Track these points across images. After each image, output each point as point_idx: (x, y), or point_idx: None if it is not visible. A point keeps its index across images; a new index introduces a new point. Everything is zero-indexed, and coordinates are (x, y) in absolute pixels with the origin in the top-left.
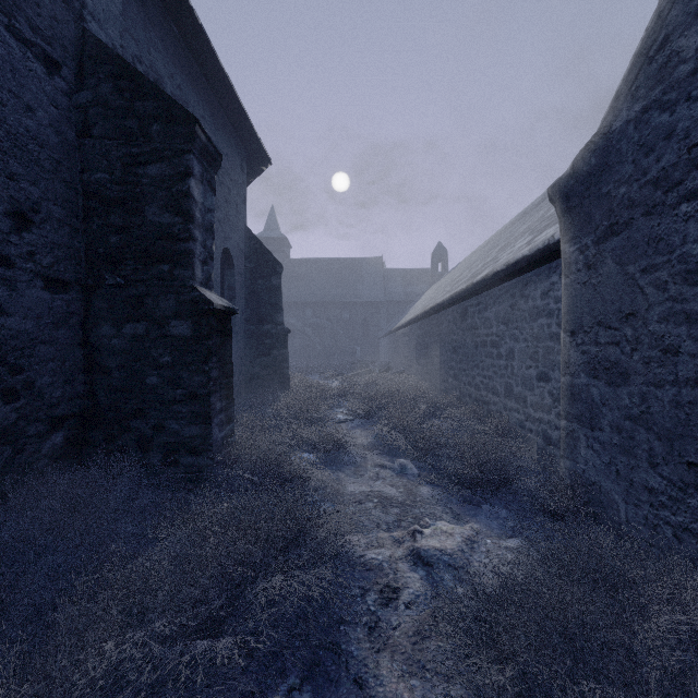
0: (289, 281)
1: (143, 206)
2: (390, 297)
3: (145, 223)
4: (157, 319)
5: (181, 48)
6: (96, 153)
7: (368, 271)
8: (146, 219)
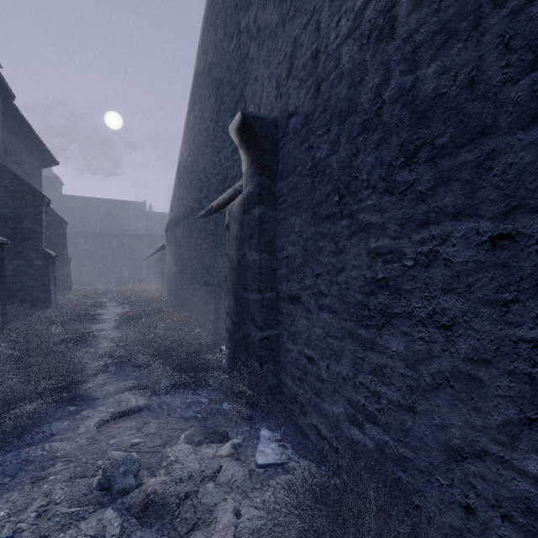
0: (62, 214)
1: (22, 222)
2: (152, 232)
3: (23, 227)
4: (28, 259)
5: (13, 125)
6: (2, 202)
7: (134, 211)
8: (24, 226)
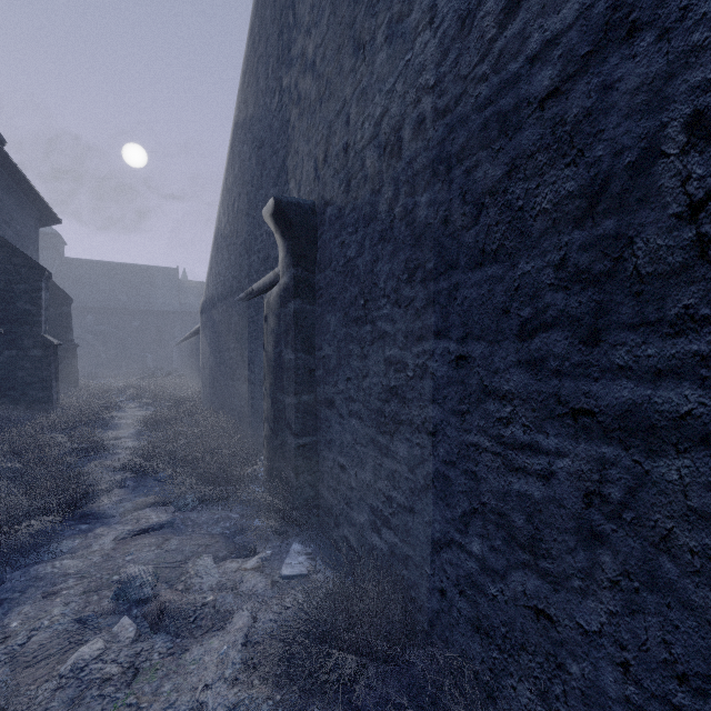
0: (64, 283)
1: (16, 301)
2: (186, 308)
3: (17, 308)
4: (23, 348)
5: (2, 175)
6: None
7: (162, 280)
8: (18, 307)
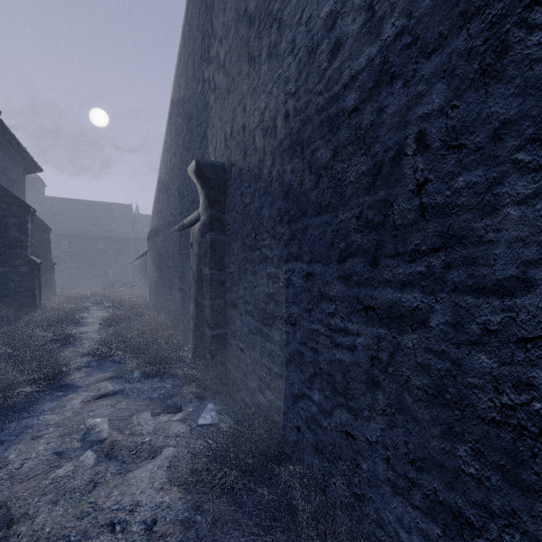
0: (44, 216)
1: (9, 231)
2: (138, 234)
3: (9, 236)
4: (14, 266)
5: None
6: None
7: (120, 213)
8: (10, 235)
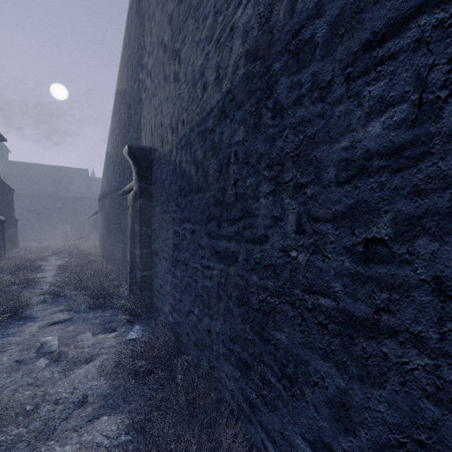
0: (8, 178)
1: None
2: (93, 195)
3: None
4: None
5: None
6: None
7: (77, 177)
8: None
